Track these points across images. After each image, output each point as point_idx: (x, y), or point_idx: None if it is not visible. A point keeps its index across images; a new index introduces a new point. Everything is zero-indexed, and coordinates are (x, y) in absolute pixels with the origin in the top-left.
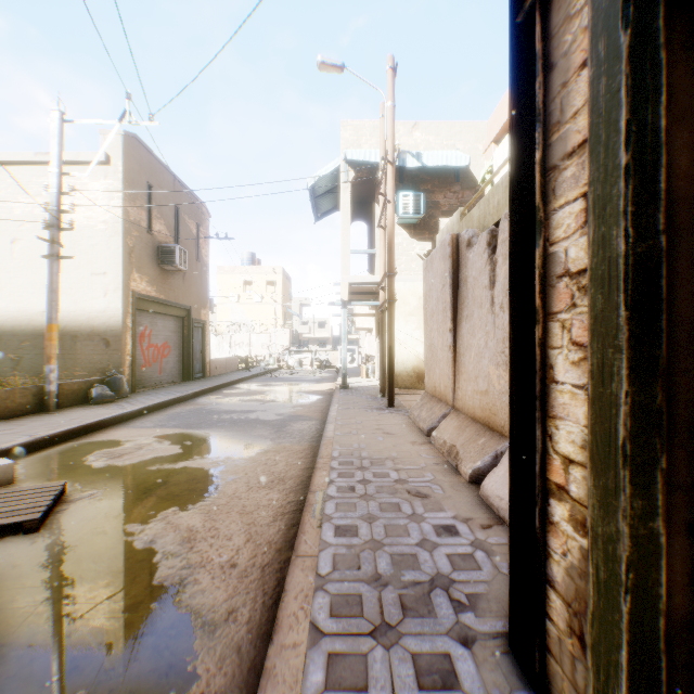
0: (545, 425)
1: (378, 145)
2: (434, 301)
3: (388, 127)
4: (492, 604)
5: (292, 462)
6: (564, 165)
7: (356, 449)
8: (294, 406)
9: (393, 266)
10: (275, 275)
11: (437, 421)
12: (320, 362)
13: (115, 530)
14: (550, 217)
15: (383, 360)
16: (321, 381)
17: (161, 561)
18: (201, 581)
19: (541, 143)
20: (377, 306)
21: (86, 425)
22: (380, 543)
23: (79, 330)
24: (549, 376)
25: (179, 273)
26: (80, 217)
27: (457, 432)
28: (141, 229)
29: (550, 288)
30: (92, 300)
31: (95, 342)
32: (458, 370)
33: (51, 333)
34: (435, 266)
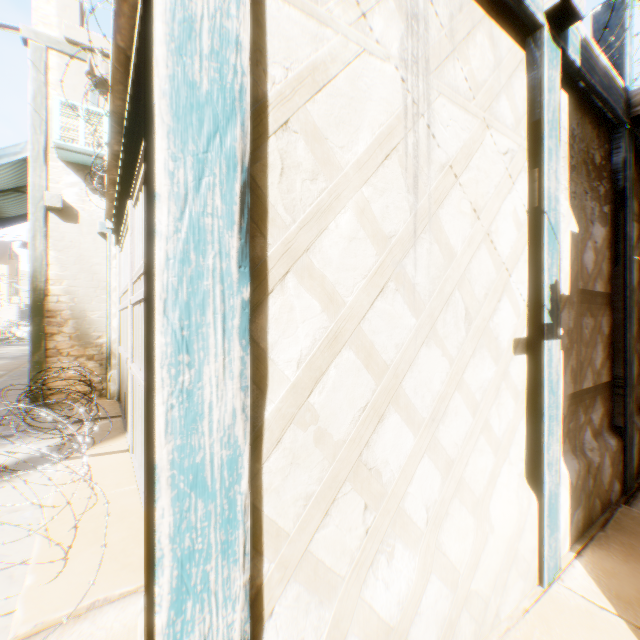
0: None
1: None
2: None
3: None
4: None
5: (24, 362)
6: None
7: None
8: (25, 353)
9: None
10: None
11: None
12: None
13: None
14: None
15: None
16: None
17: None
18: None
19: None
20: None
21: None
22: None
23: None
24: None
25: None
26: None
27: None
28: None
29: None
30: None
31: None
32: None
33: None
34: None
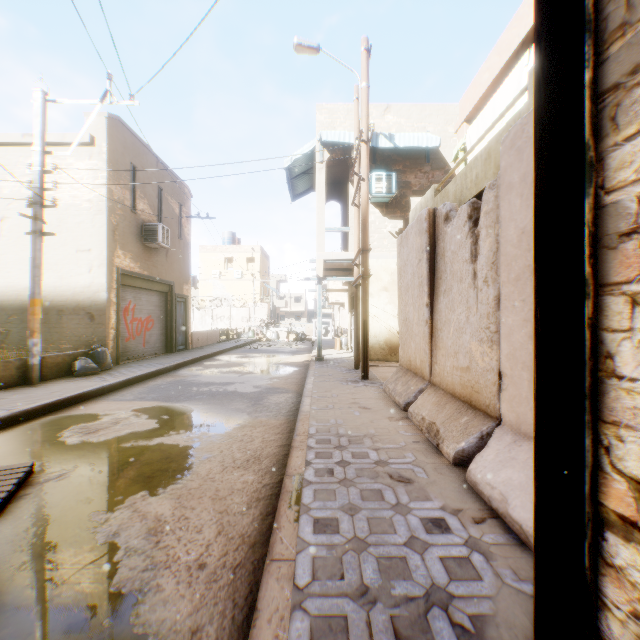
0: (597, 432)
1: (352, 128)
2: (409, 276)
3: (363, 107)
4: (503, 631)
5: (268, 438)
6: (635, 79)
7: (333, 425)
8: (271, 378)
9: (367, 242)
10: (254, 253)
11: (414, 396)
12: (296, 335)
13: (78, 520)
14: (606, 156)
15: (357, 333)
16: (297, 352)
17: (122, 559)
18: (164, 587)
19: (591, 60)
20: (351, 281)
21: (65, 398)
22: (364, 542)
23: (65, 304)
24: (604, 368)
25: (162, 251)
26: (66, 196)
27: (436, 408)
28: (125, 208)
29: (606, 251)
30: (77, 276)
31: (80, 316)
32: (435, 345)
33: (34, 307)
34: (410, 241)
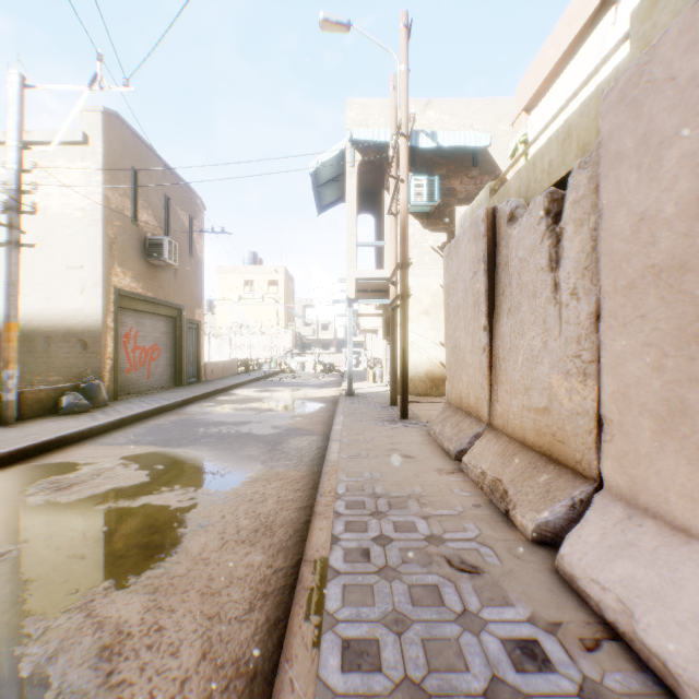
0: None
1: (388, 126)
2: (460, 294)
3: (402, 94)
4: None
5: (285, 497)
6: None
7: (367, 481)
8: (293, 416)
9: (407, 255)
10: (278, 275)
11: (468, 441)
12: (324, 365)
13: (4, 630)
14: None
15: (394, 364)
16: (324, 386)
17: None
18: None
19: None
20: (386, 305)
21: (41, 443)
22: (420, 690)
23: (54, 330)
24: None
25: (170, 269)
26: (55, 204)
27: (500, 460)
28: (125, 218)
29: None
30: (68, 297)
31: (72, 343)
32: (495, 378)
33: (9, 333)
34: (462, 250)
